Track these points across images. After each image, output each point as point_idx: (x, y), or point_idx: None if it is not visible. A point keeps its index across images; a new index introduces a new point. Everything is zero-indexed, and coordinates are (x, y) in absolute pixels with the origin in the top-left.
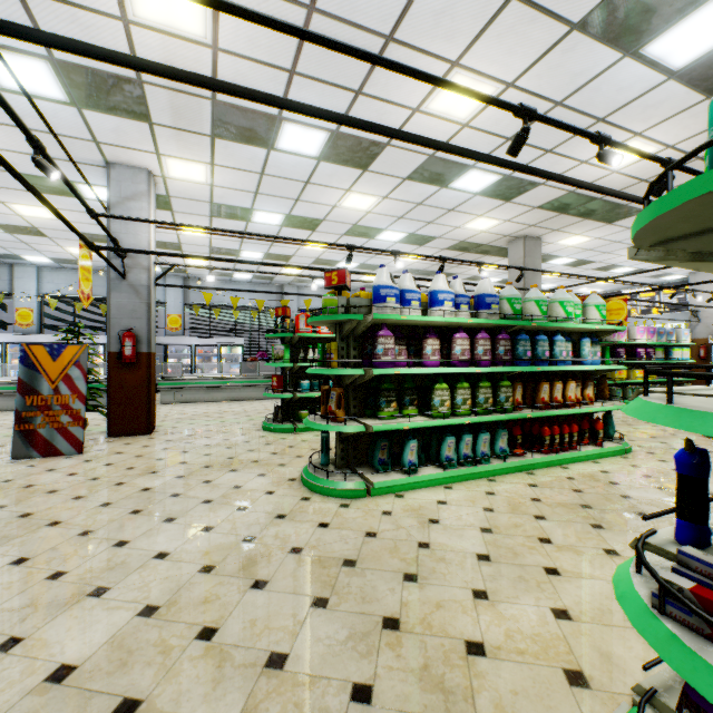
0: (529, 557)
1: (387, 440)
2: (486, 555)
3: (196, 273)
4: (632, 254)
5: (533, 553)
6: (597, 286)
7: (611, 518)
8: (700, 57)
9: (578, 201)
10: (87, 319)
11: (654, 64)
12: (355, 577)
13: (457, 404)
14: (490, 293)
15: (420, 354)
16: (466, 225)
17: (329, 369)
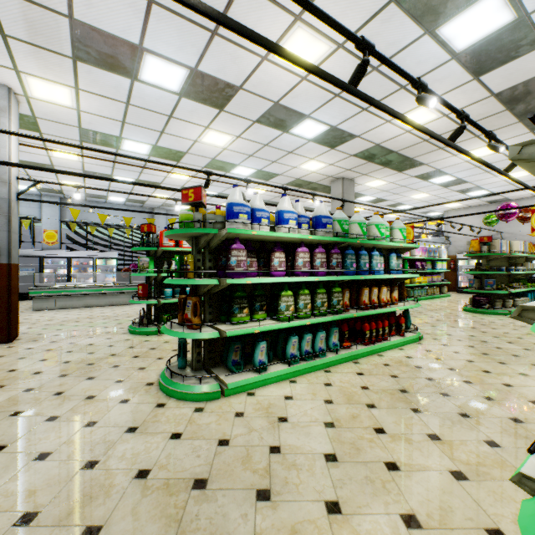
0: (370, 452)
1: (239, 343)
2: (333, 454)
3: (72, 194)
4: (514, 153)
5: (372, 446)
6: (388, 218)
7: (424, 401)
8: (474, 43)
9: (381, 152)
10: None
11: (444, 44)
12: (206, 504)
13: (299, 308)
14: (326, 215)
15: (269, 266)
16: (301, 166)
17: (185, 279)
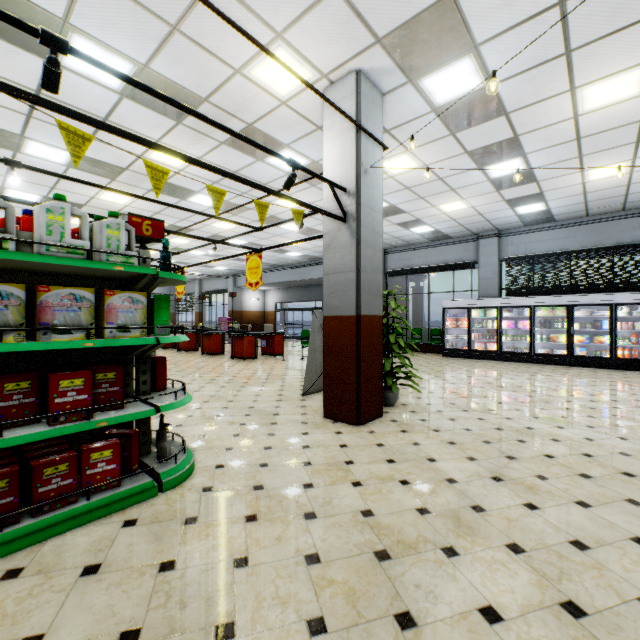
0: None
1: None
2: None
3: None
4: None
5: None
6: None
7: None
8: None
9: None
10: None
11: None
12: None
13: None
14: None
15: None
16: None
17: None
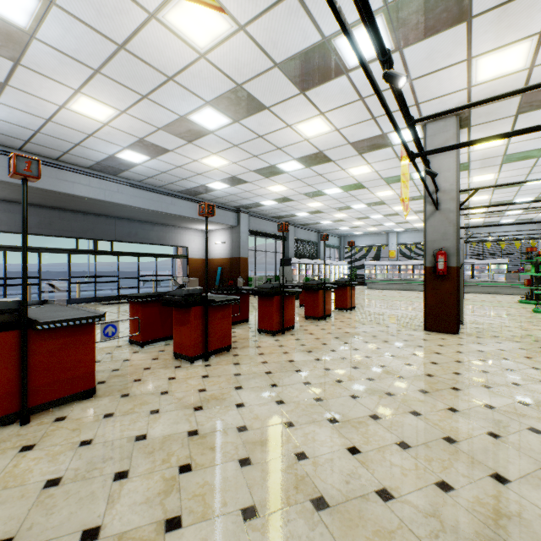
0: None
1: None
2: None
3: (474, 224)
4: None
5: None
6: None
7: None
8: None
9: None
10: (416, 253)
11: None
12: (538, 319)
13: None
14: None
15: None
16: None
17: None
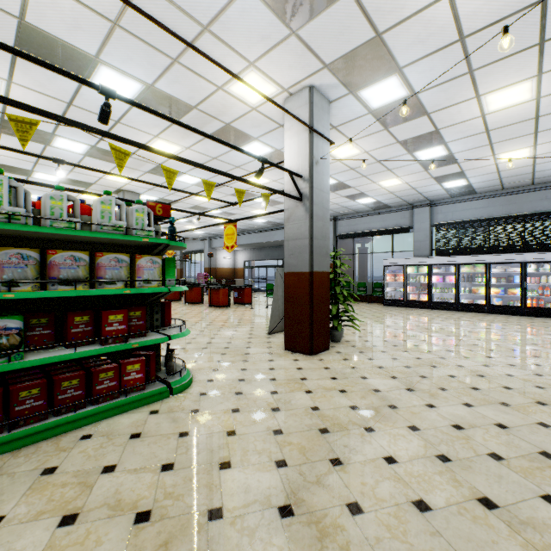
0: None
1: None
2: None
3: None
4: None
5: None
6: None
7: None
8: None
9: None
10: None
11: None
12: None
13: None
14: None
15: None
16: None
17: None
